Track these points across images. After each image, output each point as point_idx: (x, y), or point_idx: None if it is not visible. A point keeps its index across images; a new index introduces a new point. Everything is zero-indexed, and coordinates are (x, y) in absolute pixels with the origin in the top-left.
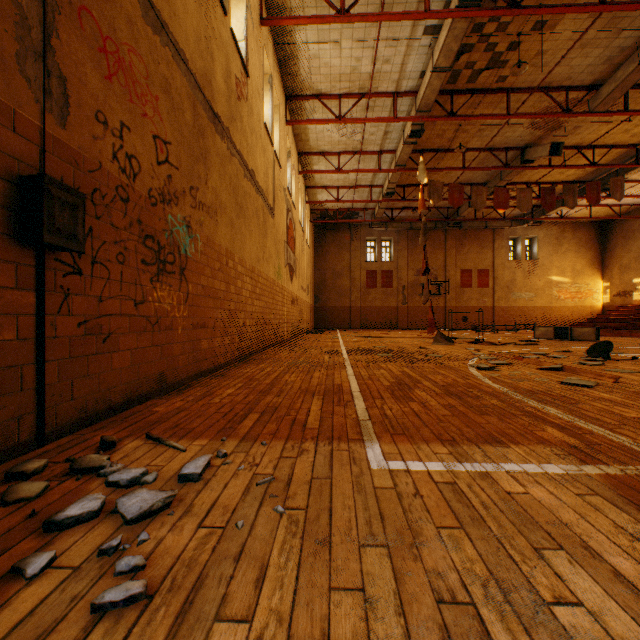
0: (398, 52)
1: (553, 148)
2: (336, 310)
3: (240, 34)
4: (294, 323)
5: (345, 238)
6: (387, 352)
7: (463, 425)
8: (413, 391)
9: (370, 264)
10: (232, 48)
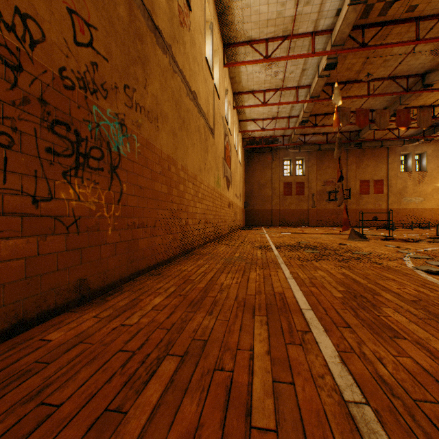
0: None
1: None
2: (261, 212)
3: None
4: (230, 222)
5: (268, 159)
6: (312, 248)
7: None
8: (382, 312)
9: (287, 178)
10: None
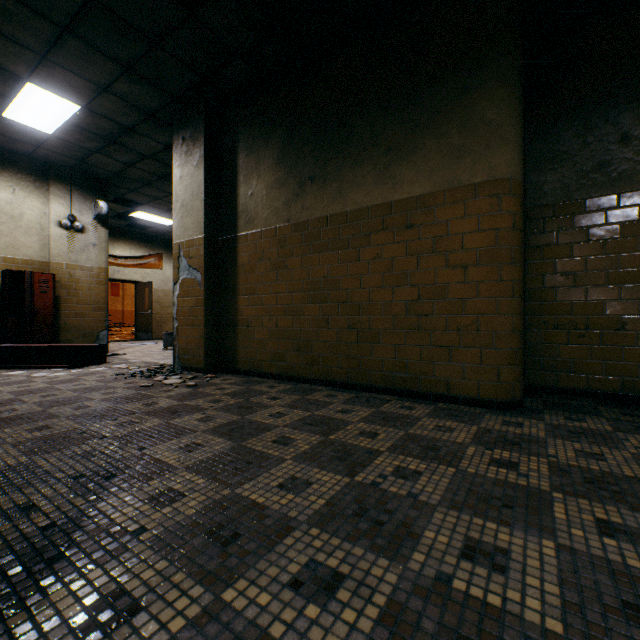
0: None
1: None
2: None
3: None
4: None
5: None
6: None
7: None
8: None
9: None
10: None
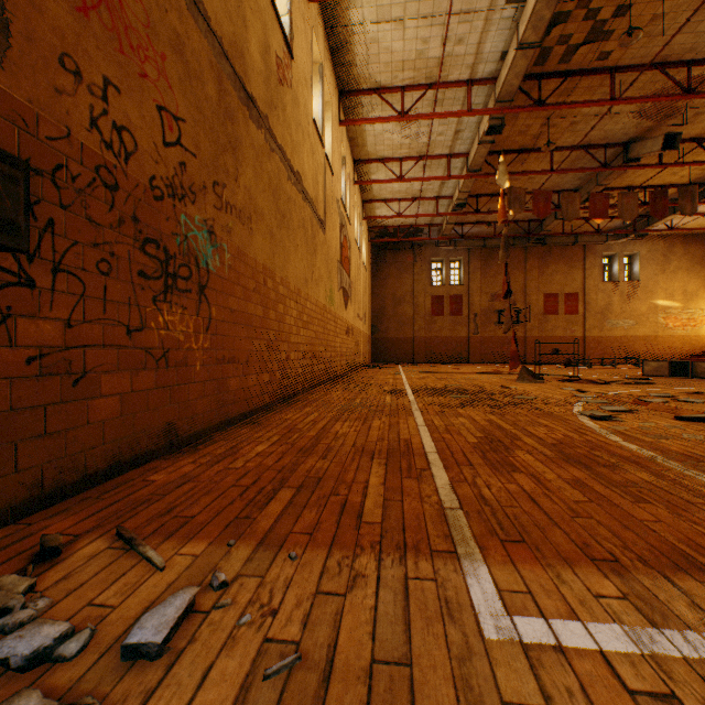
0: (474, 28)
1: (667, 141)
2: (397, 341)
3: (283, 7)
4: (349, 356)
5: (407, 259)
6: (462, 392)
7: (617, 524)
8: (513, 453)
9: (436, 288)
10: (272, 19)
